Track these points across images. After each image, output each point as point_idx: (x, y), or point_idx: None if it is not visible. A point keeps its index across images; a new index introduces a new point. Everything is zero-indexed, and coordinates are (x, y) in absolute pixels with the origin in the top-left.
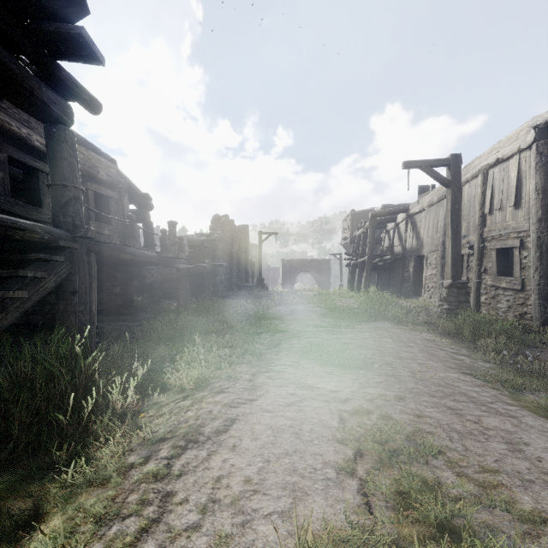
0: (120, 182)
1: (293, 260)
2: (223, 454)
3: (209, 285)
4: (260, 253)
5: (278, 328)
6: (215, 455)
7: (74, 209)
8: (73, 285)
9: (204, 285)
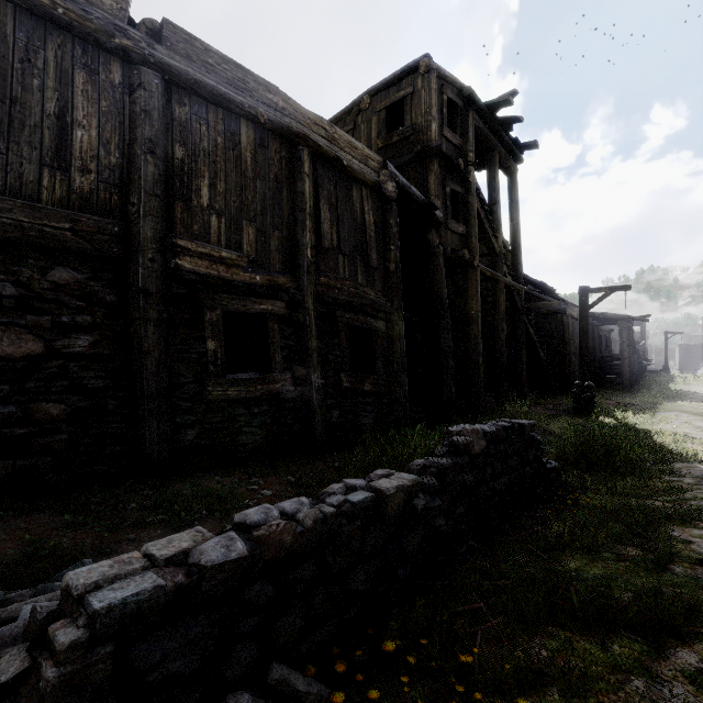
0: (608, 329)
1: (695, 345)
2: (695, 389)
3: (645, 370)
4: (665, 347)
5: (697, 385)
6: (694, 389)
7: (635, 352)
8: (637, 369)
9: (642, 370)
